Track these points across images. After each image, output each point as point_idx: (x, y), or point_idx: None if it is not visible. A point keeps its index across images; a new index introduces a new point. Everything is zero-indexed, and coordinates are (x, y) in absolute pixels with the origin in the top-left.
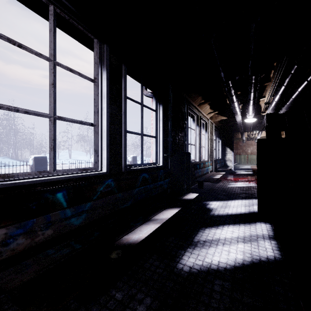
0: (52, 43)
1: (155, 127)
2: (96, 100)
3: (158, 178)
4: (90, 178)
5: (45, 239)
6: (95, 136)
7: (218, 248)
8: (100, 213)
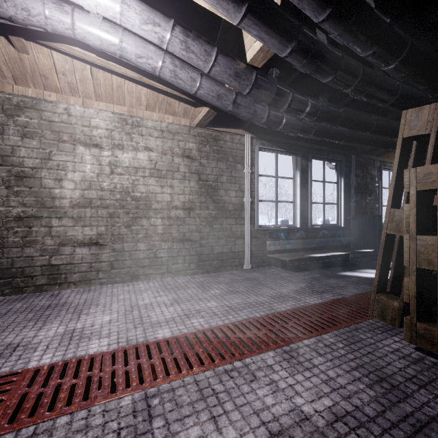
0: (276, 169)
1: (337, 195)
2: (294, 188)
3: (336, 235)
4: (291, 230)
5: (278, 249)
6: (293, 208)
7: (369, 274)
8: (297, 246)
